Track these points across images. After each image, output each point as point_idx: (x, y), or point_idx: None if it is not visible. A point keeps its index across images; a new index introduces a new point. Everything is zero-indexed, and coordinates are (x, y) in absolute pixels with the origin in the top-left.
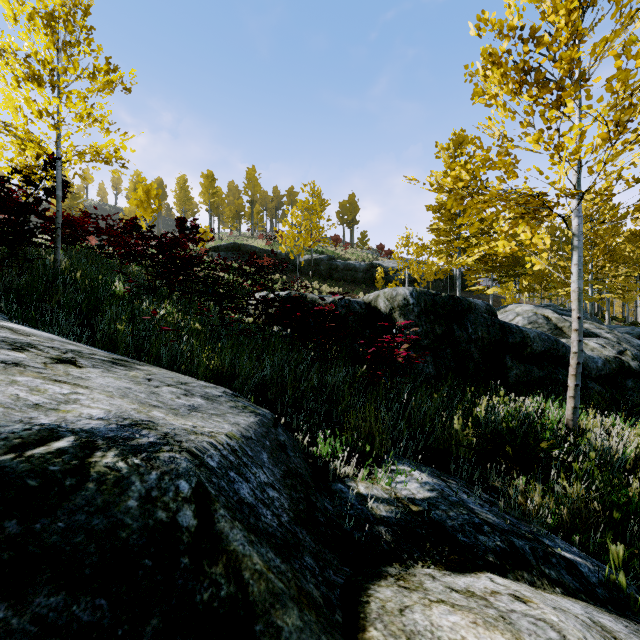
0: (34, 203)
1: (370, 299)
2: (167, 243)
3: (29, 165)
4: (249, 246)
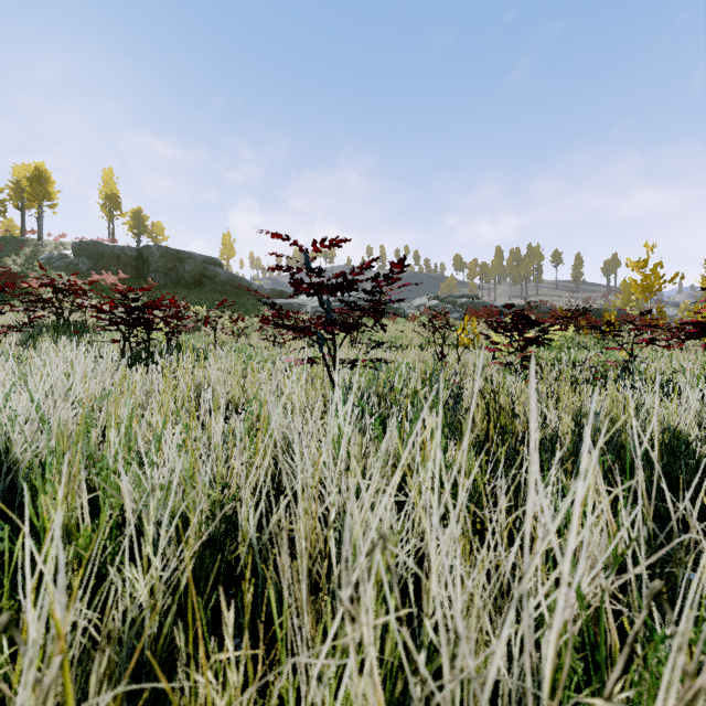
0: None
1: None
2: None
3: None
4: None
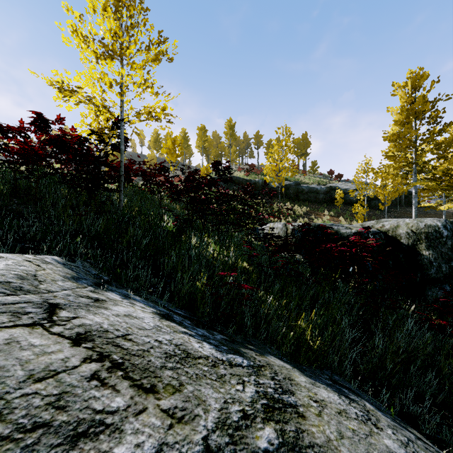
0: (104, 156)
1: (385, 228)
2: (206, 184)
3: (101, 127)
4: (235, 177)
